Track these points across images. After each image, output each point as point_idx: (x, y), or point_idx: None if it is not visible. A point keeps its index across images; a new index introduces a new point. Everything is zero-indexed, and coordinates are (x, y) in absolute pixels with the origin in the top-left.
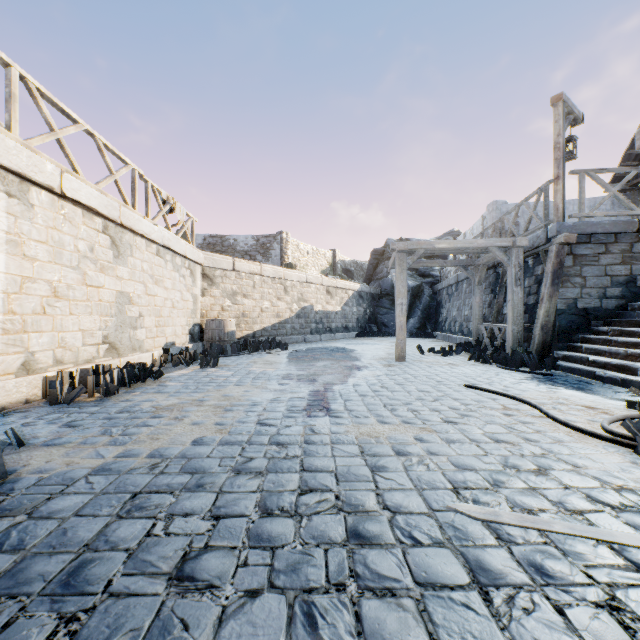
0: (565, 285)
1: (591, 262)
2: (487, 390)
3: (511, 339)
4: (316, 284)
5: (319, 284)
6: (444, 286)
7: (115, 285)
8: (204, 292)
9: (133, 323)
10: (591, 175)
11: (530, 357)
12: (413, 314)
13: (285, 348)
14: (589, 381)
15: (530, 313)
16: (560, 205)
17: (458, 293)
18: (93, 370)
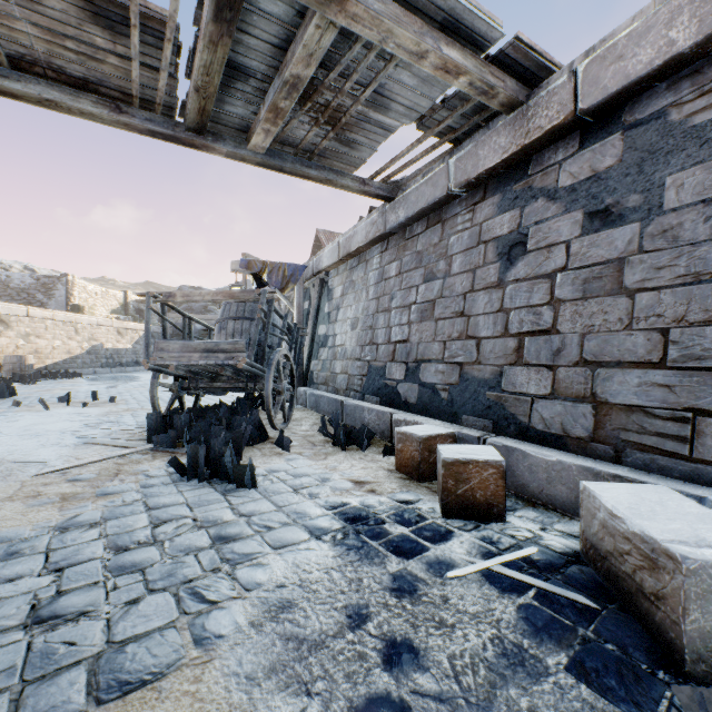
0: None
1: None
2: None
3: None
4: (107, 326)
5: (110, 326)
6: None
7: None
8: (1, 334)
9: None
10: None
11: None
12: None
13: (80, 377)
14: None
15: None
16: None
17: None
18: None
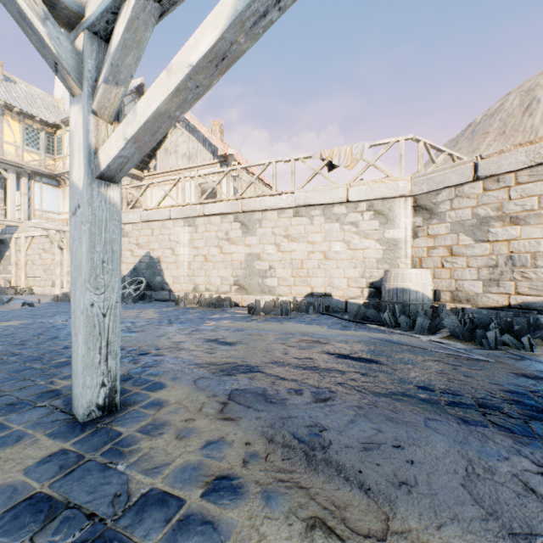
0: None
1: None
2: None
3: None
4: None
5: None
6: None
7: (245, 250)
8: (417, 232)
9: (262, 273)
10: None
11: None
12: None
13: (486, 343)
14: None
15: None
16: None
17: None
18: (220, 297)
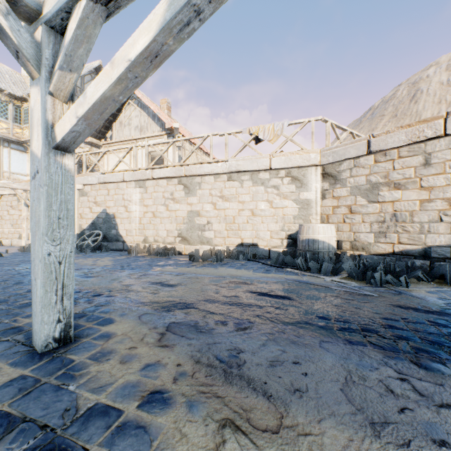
0: None
1: None
2: None
3: None
4: None
5: None
6: None
7: (187, 208)
8: (325, 194)
9: (202, 227)
10: None
11: None
12: None
13: (374, 282)
14: None
15: None
16: None
17: None
18: (166, 247)
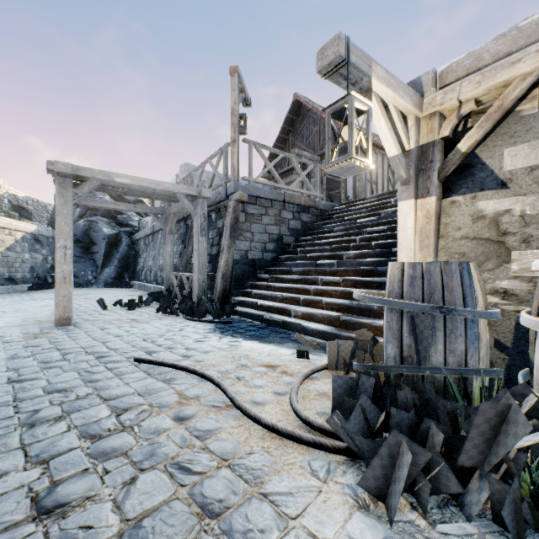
0: (240, 238)
1: (257, 221)
2: (164, 364)
3: (198, 288)
4: None
5: None
6: (142, 236)
7: None
8: None
9: None
10: (257, 147)
11: (214, 305)
12: (109, 263)
13: None
14: (260, 325)
15: (214, 263)
16: (237, 166)
17: (154, 243)
18: None
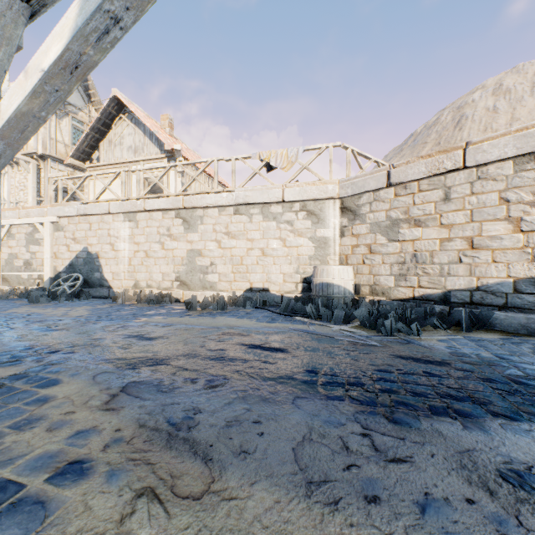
0: None
1: None
2: None
3: None
4: None
5: None
6: None
7: (186, 246)
8: (344, 231)
9: (204, 269)
10: None
11: None
12: None
13: (385, 331)
14: None
15: None
16: None
17: None
18: (161, 293)
